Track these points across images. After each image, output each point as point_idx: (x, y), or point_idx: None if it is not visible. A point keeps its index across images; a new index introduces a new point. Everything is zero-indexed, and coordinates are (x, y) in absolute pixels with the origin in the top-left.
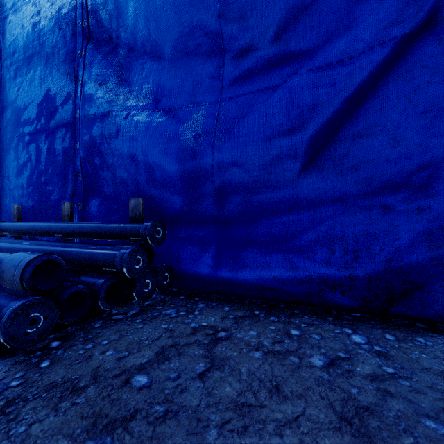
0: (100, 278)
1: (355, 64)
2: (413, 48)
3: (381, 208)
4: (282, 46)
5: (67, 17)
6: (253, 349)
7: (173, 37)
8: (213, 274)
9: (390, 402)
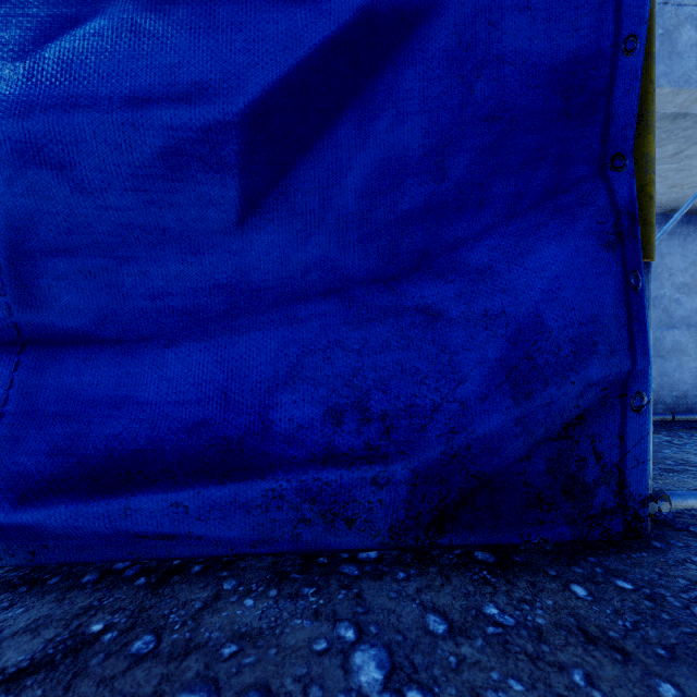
0: None
1: None
2: None
3: (416, 312)
4: None
5: None
6: None
7: None
8: None
9: None
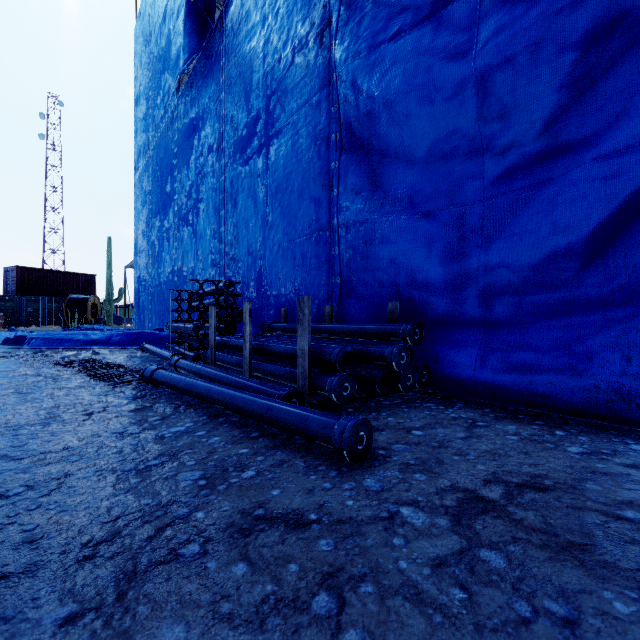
0: (374, 368)
1: None
2: None
3: None
4: (553, 138)
5: (323, 133)
6: (510, 435)
7: (428, 143)
8: (472, 376)
9: (633, 476)
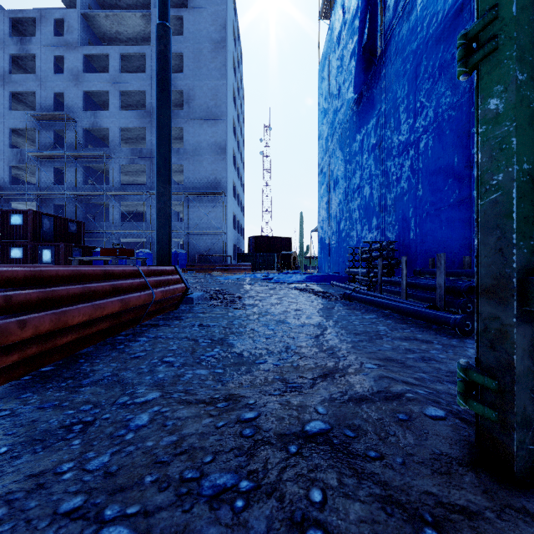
0: None
1: None
2: None
3: None
4: None
5: (464, 128)
6: None
7: None
8: None
9: None
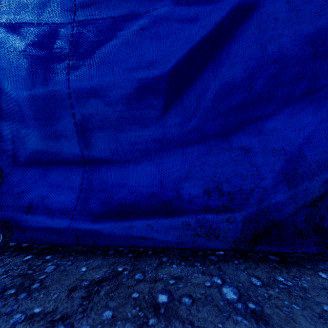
0: None
1: (221, 2)
2: (268, 1)
3: (242, 149)
4: None
5: None
6: None
7: None
8: (68, 226)
9: None
